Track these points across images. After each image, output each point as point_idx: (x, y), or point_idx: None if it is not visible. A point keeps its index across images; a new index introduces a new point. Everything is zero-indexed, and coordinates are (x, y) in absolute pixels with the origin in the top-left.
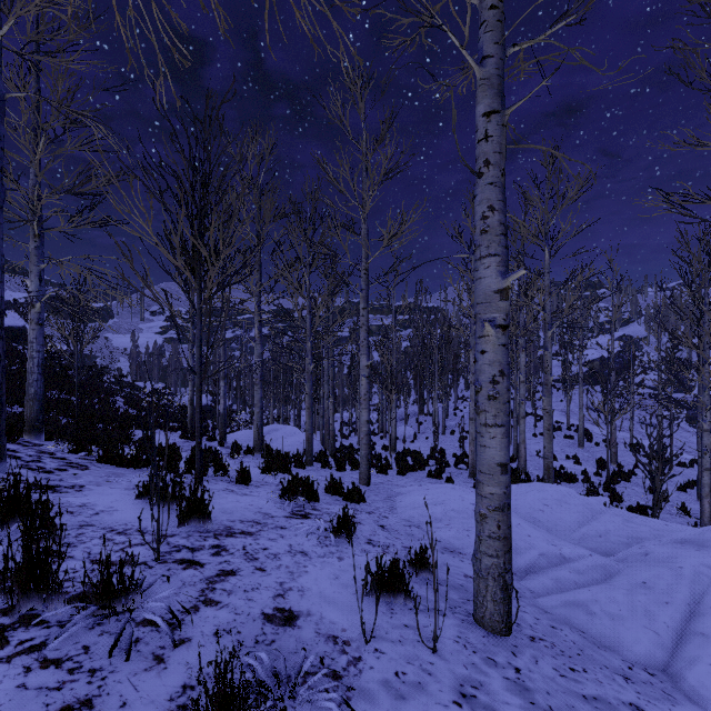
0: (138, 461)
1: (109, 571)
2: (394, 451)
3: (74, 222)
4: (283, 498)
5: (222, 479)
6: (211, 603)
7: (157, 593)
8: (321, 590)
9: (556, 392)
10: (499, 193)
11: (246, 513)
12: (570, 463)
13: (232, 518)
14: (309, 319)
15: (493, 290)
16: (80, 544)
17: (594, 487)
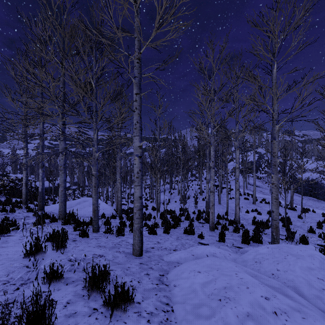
0: None
1: None
2: (159, 211)
3: None
4: None
5: None
6: None
7: None
8: None
9: (233, 177)
10: None
11: None
12: (255, 214)
13: None
14: (95, 116)
15: None
16: None
17: (292, 234)
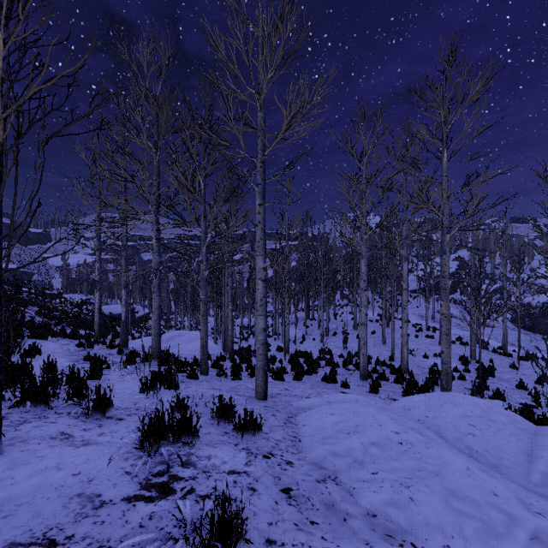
0: None
1: None
2: (287, 352)
3: None
4: (143, 446)
5: (72, 410)
6: None
7: None
8: None
9: (412, 300)
10: None
11: (45, 508)
12: (439, 360)
13: None
14: (204, 224)
15: None
16: None
17: (480, 387)
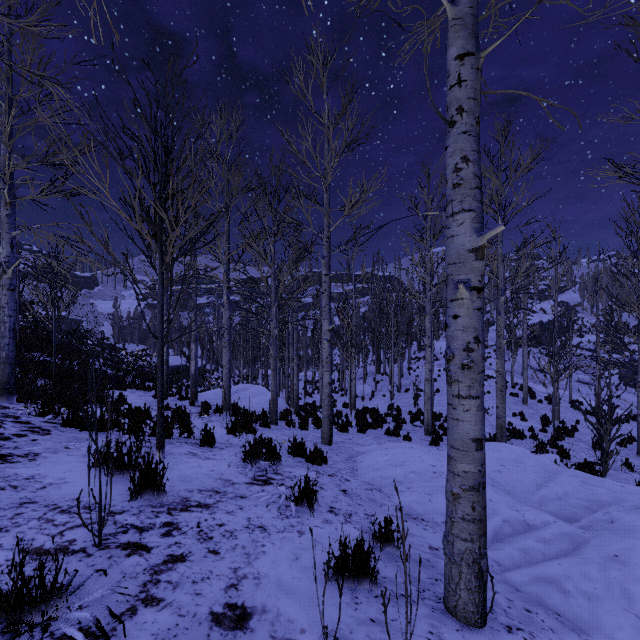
0: (103, 424)
1: (24, 576)
2: (354, 408)
3: (44, 191)
4: (246, 462)
5: (187, 441)
6: (152, 602)
7: (89, 592)
8: (279, 576)
9: None
10: (473, 143)
11: (205, 481)
12: (517, 420)
13: (191, 487)
14: (274, 285)
15: (467, 249)
16: (13, 528)
17: (543, 444)
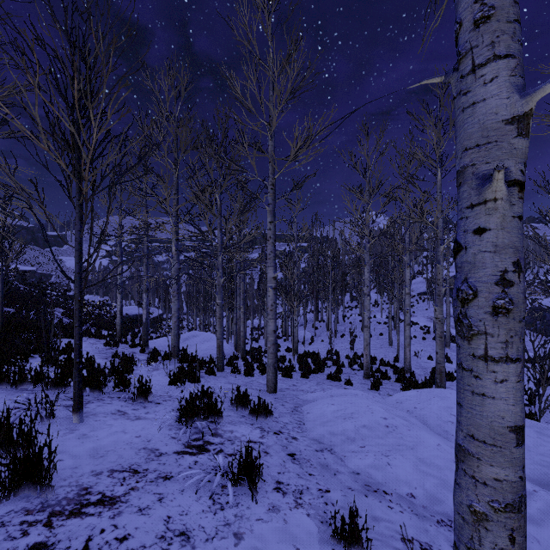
0: (22, 380)
1: None
2: (296, 353)
3: None
4: (181, 421)
5: (120, 396)
6: None
7: None
8: None
9: (421, 303)
10: None
11: (124, 454)
12: None
13: (101, 466)
14: (220, 236)
15: (503, 118)
16: None
17: None
